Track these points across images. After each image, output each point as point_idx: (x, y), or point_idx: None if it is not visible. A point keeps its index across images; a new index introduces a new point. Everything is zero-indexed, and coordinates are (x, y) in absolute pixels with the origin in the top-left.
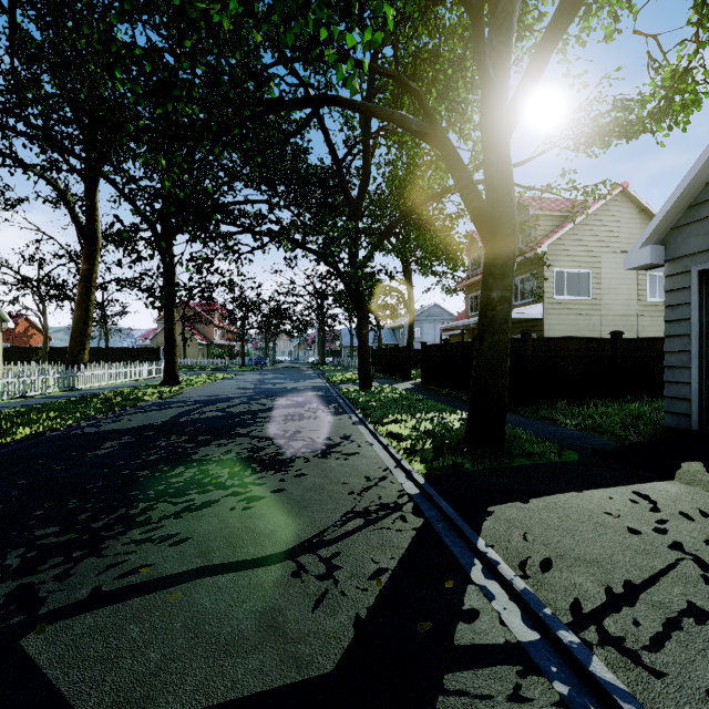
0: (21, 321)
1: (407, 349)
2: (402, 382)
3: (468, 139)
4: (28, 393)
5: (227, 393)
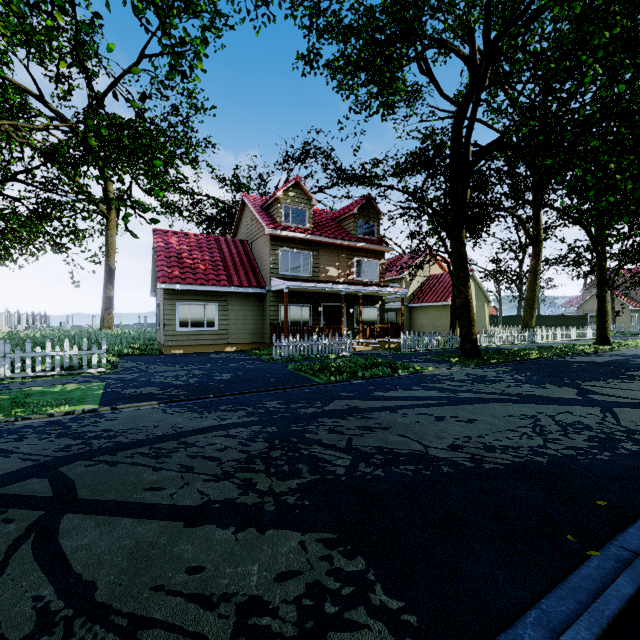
0: None
1: None
2: None
3: None
4: (514, 342)
5: None
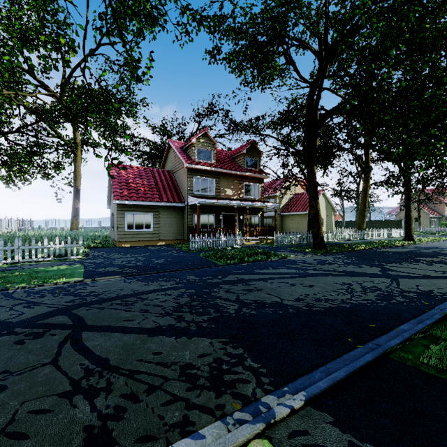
0: None
1: None
2: None
3: None
4: (350, 239)
5: (442, 246)
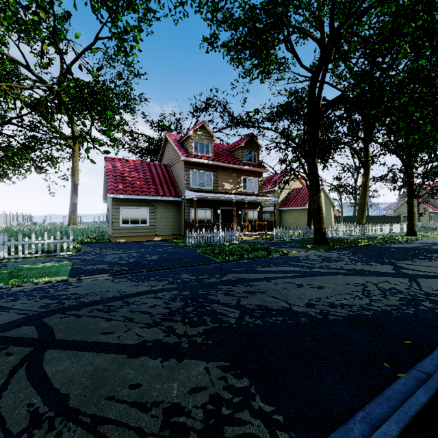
0: None
1: None
2: None
3: None
4: (351, 234)
5: None
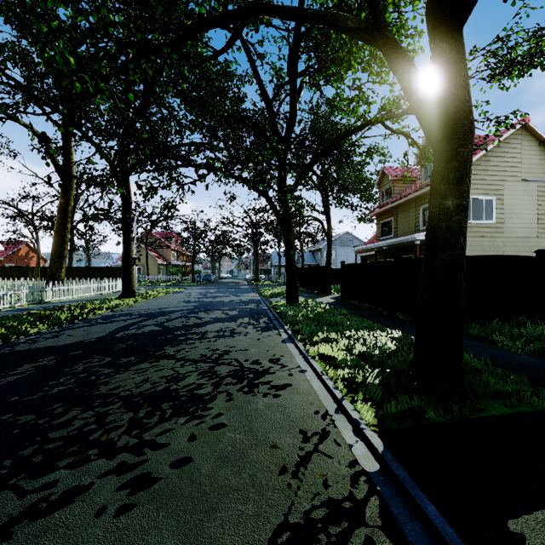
0: (23, 247)
1: (327, 268)
2: (324, 296)
3: (383, 80)
4: None
5: (172, 306)
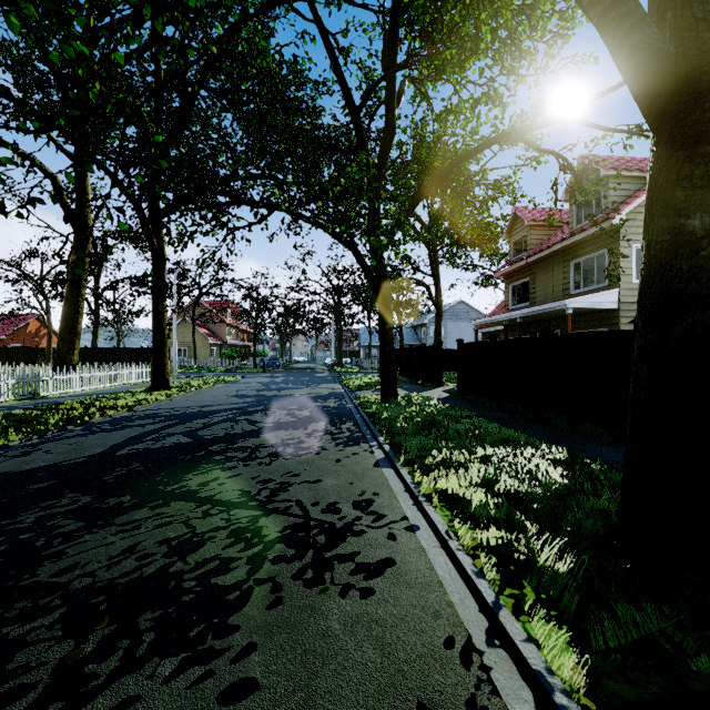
0: (33, 321)
1: (437, 349)
2: (432, 389)
3: (520, 79)
4: None
5: (217, 403)
